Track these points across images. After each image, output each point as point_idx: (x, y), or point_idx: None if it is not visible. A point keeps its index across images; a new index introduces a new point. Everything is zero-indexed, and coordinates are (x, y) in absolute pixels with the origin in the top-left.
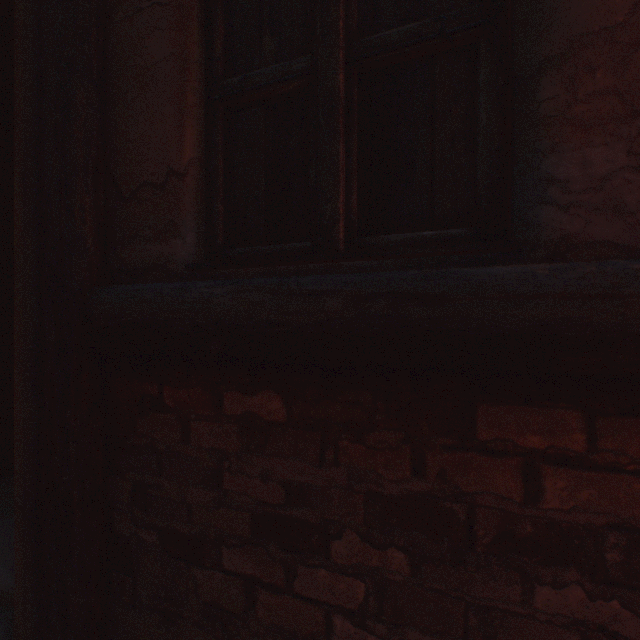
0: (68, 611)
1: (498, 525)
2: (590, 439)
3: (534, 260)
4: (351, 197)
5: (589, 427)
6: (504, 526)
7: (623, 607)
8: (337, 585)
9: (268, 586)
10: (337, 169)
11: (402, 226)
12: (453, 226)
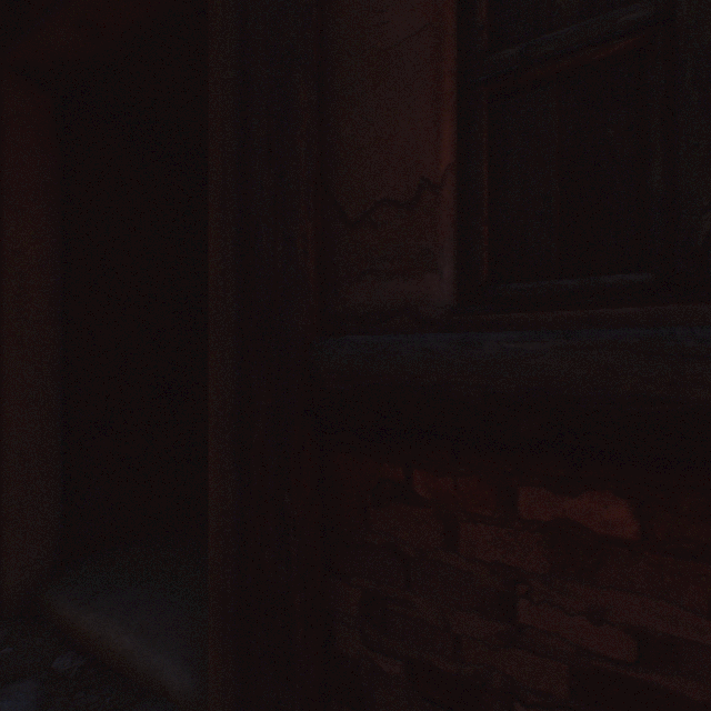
0: None
1: None
2: None
3: None
4: None
5: None
6: None
7: None
8: None
9: None
10: None
11: None
12: None
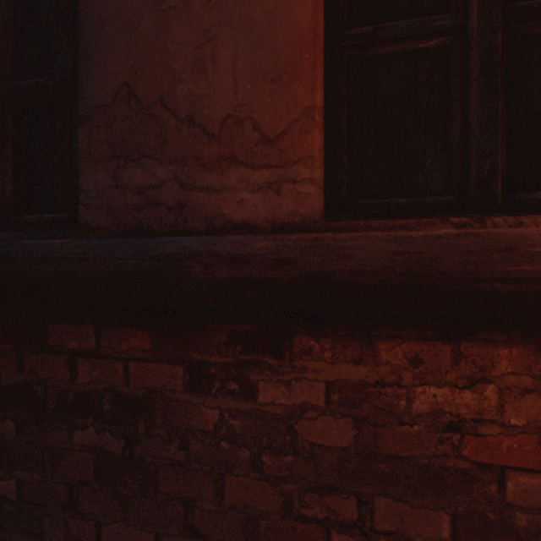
0: None
1: (59, 397)
2: (98, 341)
3: (75, 236)
4: (6, 189)
5: (98, 334)
6: (62, 397)
7: (111, 435)
8: None
9: None
10: None
11: (38, 210)
12: (64, 212)
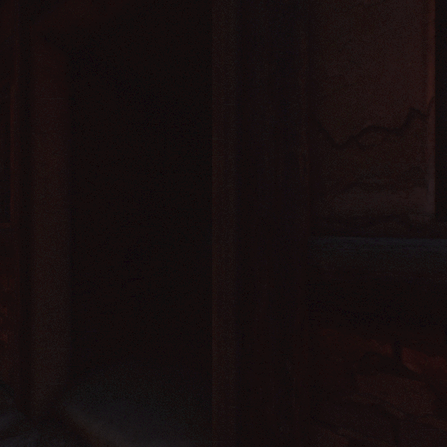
0: None
1: None
2: None
3: None
4: None
5: None
6: None
7: None
8: None
9: None
10: None
11: None
12: None
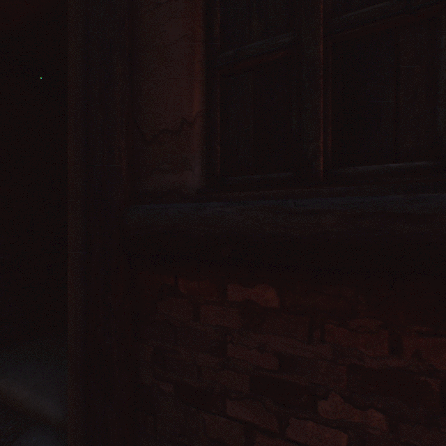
0: (109, 439)
1: None
2: None
3: None
4: (327, 138)
5: None
6: None
7: None
8: (323, 434)
9: (264, 431)
10: (318, 117)
11: (370, 159)
12: (415, 159)
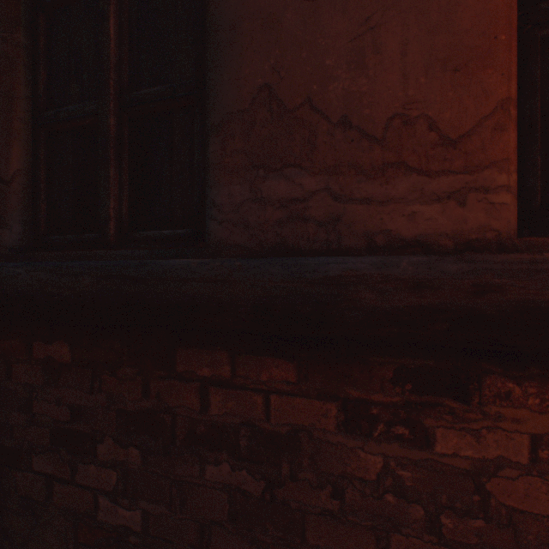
0: None
1: (188, 427)
2: (233, 369)
3: (206, 255)
4: (123, 204)
5: (233, 362)
6: (191, 427)
7: (249, 474)
8: (101, 475)
9: (61, 480)
10: (109, 185)
11: (155, 225)
12: (183, 227)
